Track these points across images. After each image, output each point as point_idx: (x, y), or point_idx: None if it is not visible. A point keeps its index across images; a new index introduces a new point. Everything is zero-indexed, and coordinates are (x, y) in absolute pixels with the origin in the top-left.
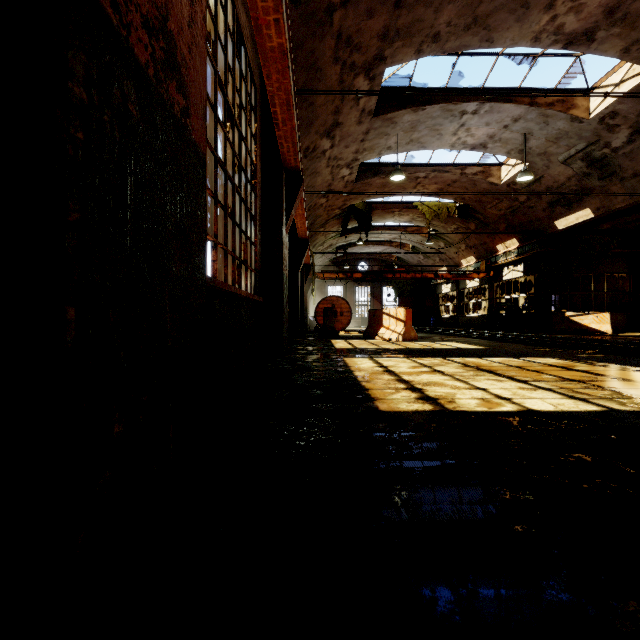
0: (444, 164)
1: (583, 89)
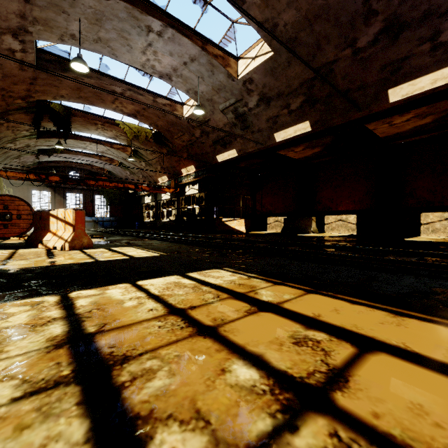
0: (139, 87)
1: (235, 56)
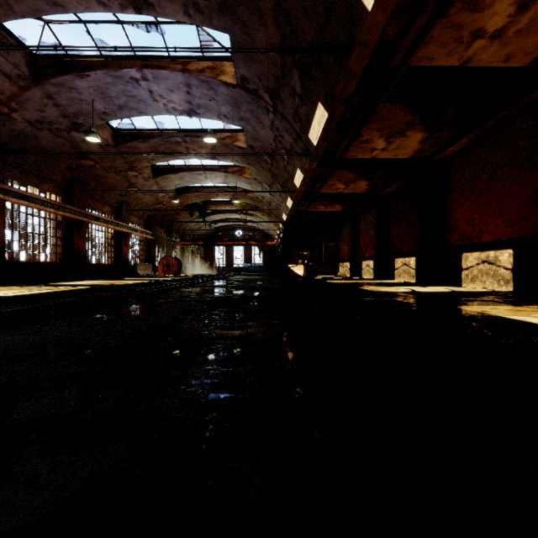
0: (224, 186)
1: None
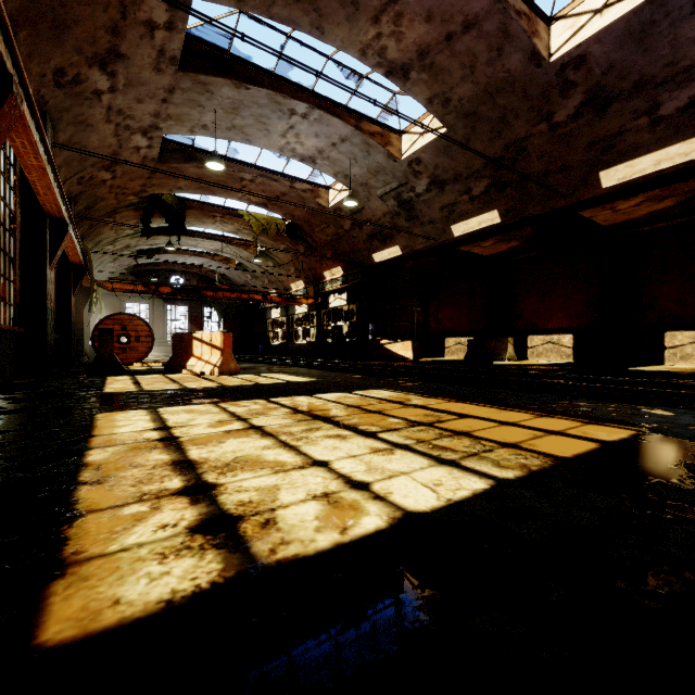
0: (273, 171)
1: (397, 130)
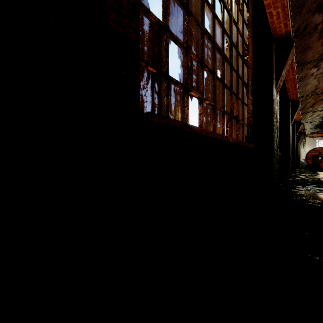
0: None
1: None
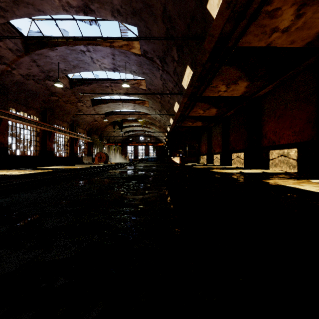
0: (133, 111)
1: None
